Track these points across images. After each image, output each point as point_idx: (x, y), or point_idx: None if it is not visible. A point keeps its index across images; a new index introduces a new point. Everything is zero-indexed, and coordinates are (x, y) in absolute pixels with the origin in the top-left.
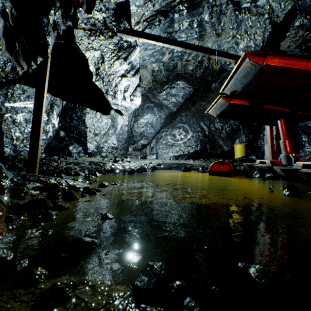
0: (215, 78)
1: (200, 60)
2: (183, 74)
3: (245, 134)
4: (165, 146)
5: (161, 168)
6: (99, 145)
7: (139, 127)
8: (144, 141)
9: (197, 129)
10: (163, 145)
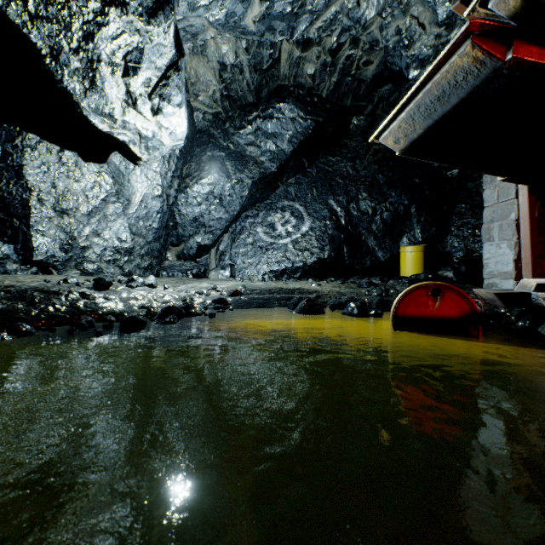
0: (361, 102)
1: (335, 41)
2: (293, 88)
3: (422, 226)
4: (252, 248)
5: (241, 304)
6: (73, 240)
7: (190, 203)
8: (204, 238)
9: (322, 212)
10: (246, 247)
